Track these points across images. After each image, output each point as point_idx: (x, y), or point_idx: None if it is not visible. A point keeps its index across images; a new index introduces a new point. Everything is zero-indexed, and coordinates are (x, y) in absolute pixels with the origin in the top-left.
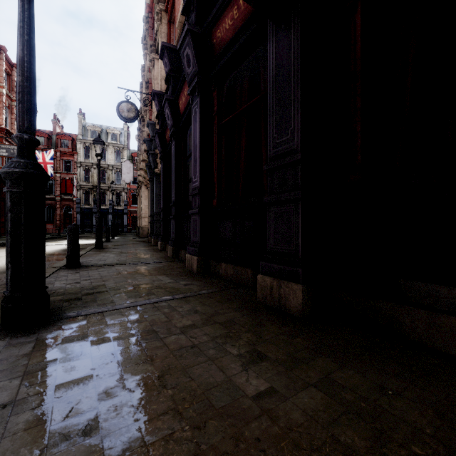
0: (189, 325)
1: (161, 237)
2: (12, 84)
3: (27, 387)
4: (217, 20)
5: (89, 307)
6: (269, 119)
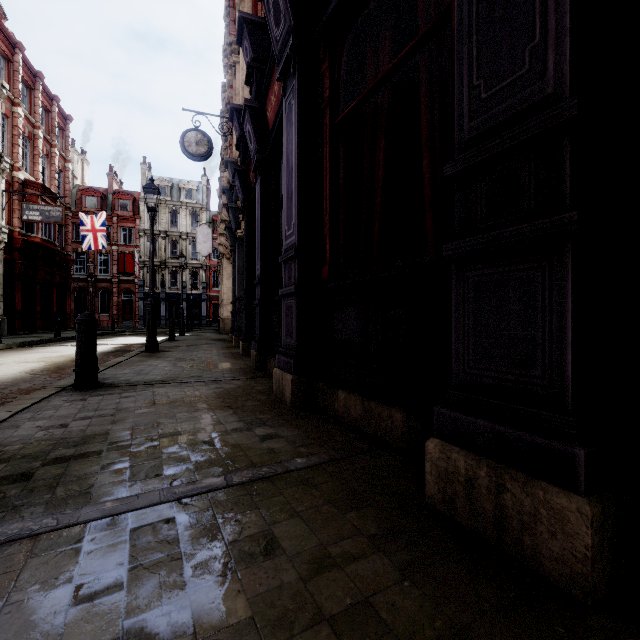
0: (235, 626)
1: (243, 335)
2: (52, 124)
3: None
4: None
5: (23, 510)
6: (459, 47)
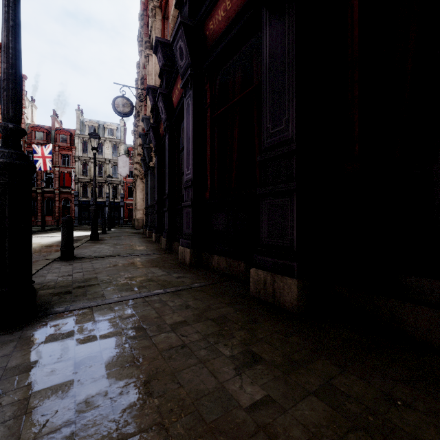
0: (180, 321)
1: (155, 229)
2: None
3: (0, 395)
4: (210, 12)
5: (78, 301)
6: (263, 109)
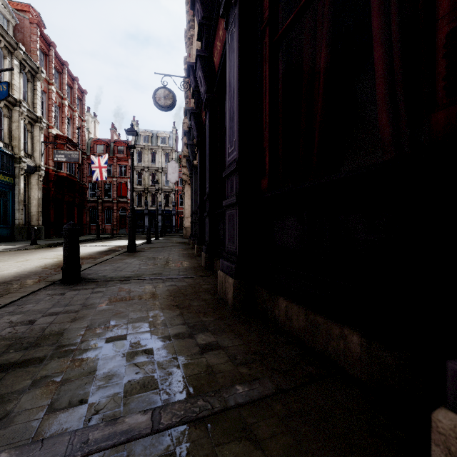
0: None
1: (197, 240)
2: (74, 96)
3: None
4: None
5: None
6: None
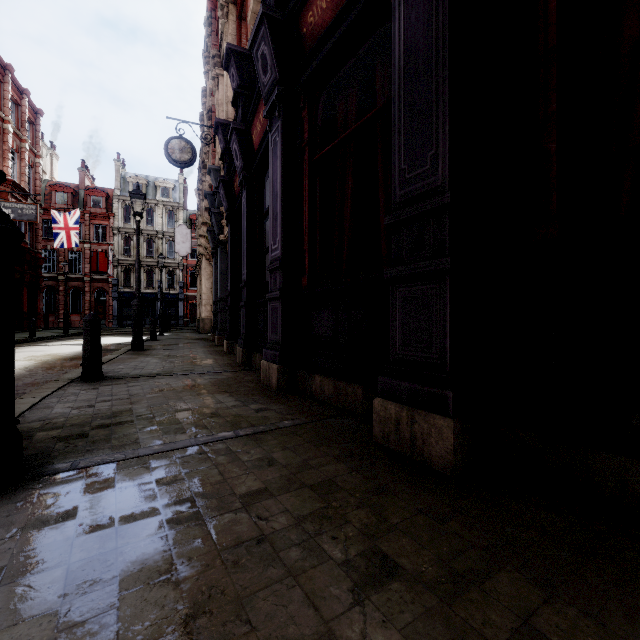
0: (257, 490)
1: (227, 334)
2: (22, 118)
3: None
4: None
5: (95, 452)
6: (394, 140)
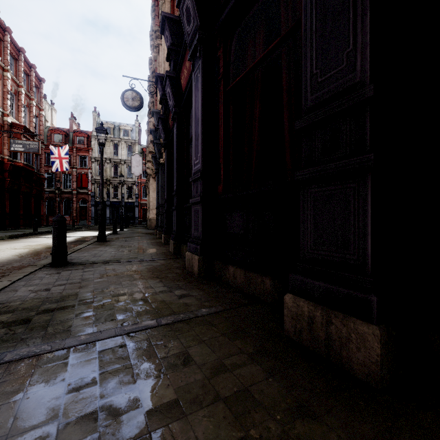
0: (167, 403)
1: (164, 230)
2: (30, 84)
3: None
4: None
5: (28, 341)
6: (304, 48)
